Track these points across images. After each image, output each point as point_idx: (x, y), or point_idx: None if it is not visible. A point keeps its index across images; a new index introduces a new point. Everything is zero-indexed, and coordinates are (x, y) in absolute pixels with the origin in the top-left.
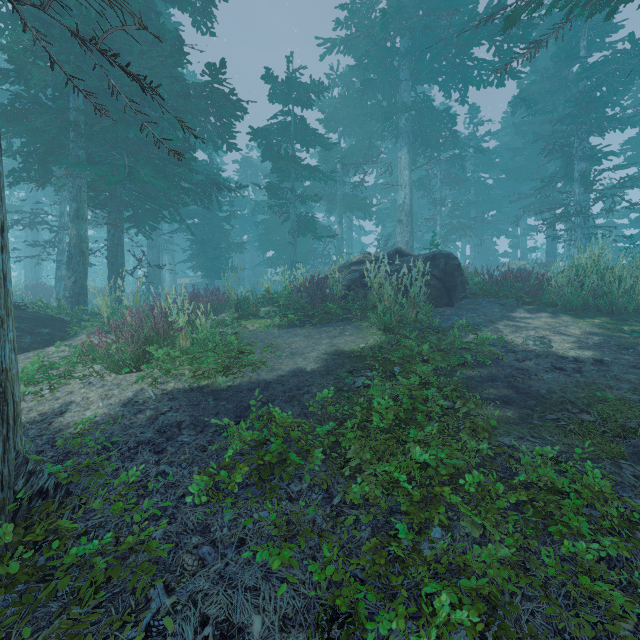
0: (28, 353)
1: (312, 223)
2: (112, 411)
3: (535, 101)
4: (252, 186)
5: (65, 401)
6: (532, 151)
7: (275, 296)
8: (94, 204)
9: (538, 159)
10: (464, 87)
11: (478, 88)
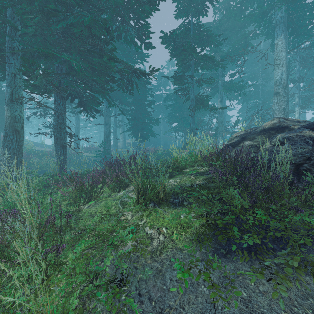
0: None
1: (206, 100)
2: None
3: None
4: (164, 88)
5: None
6: None
7: (183, 164)
8: (42, 92)
9: None
10: None
11: None
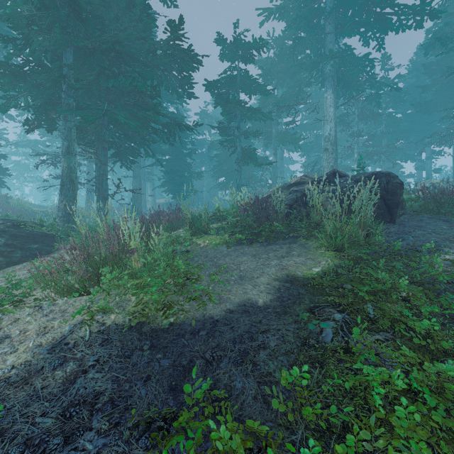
0: (17, 266)
1: (254, 154)
2: (34, 360)
3: (451, 39)
4: (208, 131)
5: (3, 335)
6: (440, 87)
7: (224, 213)
8: (85, 143)
9: (445, 93)
10: (384, 33)
11: (397, 32)
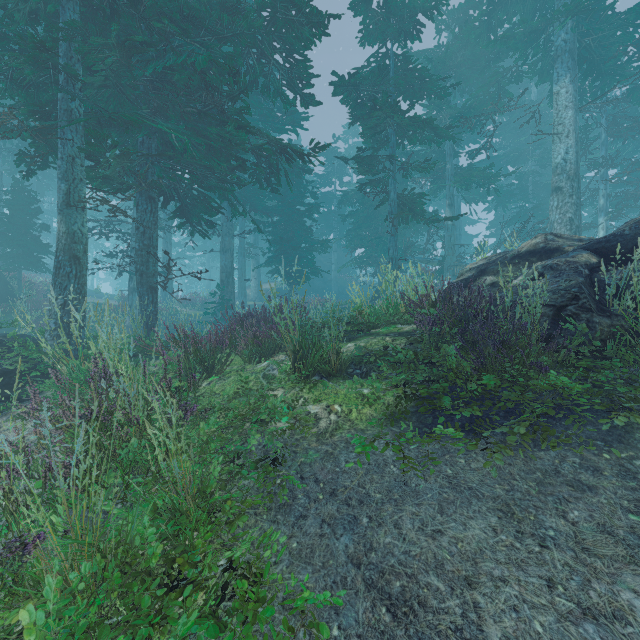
0: None
1: (419, 203)
2: None
3: None
4: (339, 179)
5: None
6: None
7: (372, 318)
8: (115, 190)
9: None
10: None
11: None
